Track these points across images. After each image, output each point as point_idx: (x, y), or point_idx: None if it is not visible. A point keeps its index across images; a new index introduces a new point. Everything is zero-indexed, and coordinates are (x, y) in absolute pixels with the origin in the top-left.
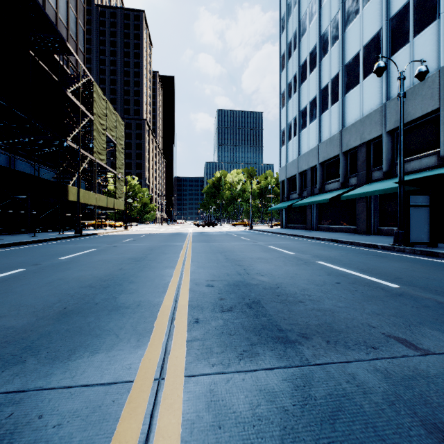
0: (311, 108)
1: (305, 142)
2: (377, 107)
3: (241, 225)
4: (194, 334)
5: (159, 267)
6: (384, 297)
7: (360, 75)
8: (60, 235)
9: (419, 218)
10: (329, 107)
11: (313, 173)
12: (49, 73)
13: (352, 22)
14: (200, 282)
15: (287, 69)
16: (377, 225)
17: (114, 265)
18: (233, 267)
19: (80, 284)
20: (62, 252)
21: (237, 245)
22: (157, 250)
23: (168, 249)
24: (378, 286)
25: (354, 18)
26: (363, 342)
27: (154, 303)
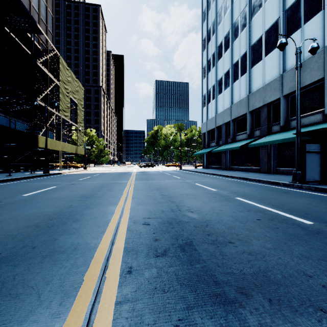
0: (226, 78)
1: (221, 104)
2: (275, 77)
3: (173, 166)
4: (125, 290)
5: (104, 204)
6: (304, 235)
7: (263, 53)
8: (30, 174)
9: (312, 161)
10: (239, 77)
11: (227, 127)
12: (22, 47)
13: (256, 13)
14: (137, 220)
15: (207, 49)
16: (275, 166)
17: (65, 202)
18: (167, 203)
19: (27, 223)
20: (26, 190)
21: (170, 182)
22: (106, 187)
23: (114, 186)
24: (294, 222)
25: (258, 10)
26: (308, 300)
27: (91, 246)
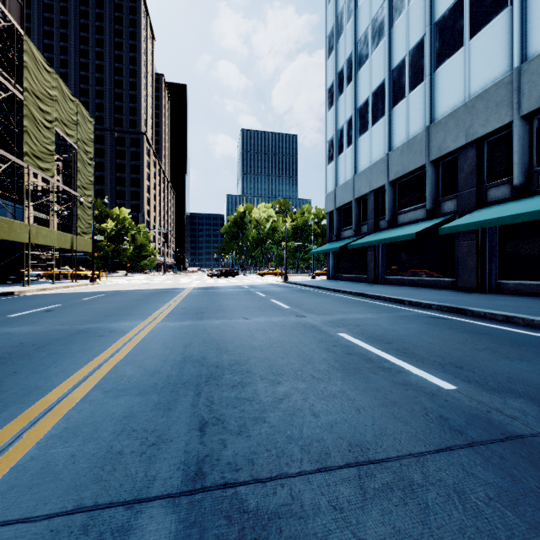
0: (376, 101)
1: (365, 153)
2: (499, 79)
3: (271, 274)
4: None
5: None
6: None
7: (464, 33)
8: None
9: None
10: (407, 94)
11: (377, 199)
12: None
13: None
14: None
15: (337, 52)
16: (495, 277)
17: None
18: None
19: None
20: None
21: (262, 328)
22: (6, 364)
23: (50, 358)
24: None
25: None
26: None
27: None
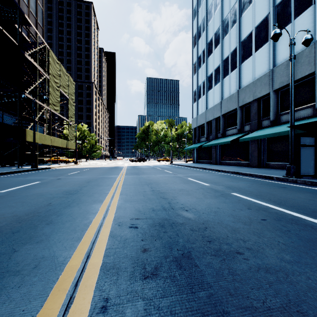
0: (216, 74)
1: (211, 99)
2: (265, 72)
3: (164, 160)
4: None
5: (87, 201)
6: None
7: (253, 49)
8: (17, 169)
9: (307, 155)
10: (229, 73)
11: (217, 122)
12: (8, 37)
13: (246, 9)
14: (123, 222)
15: (198, 46)
16: (265, 161)
17: (44, 199)
18: (158, 200)
19: None
20: (6, 185)
21: (161, 177)
22: (94, 182)
23: (103, 181)
24: (305, 223)
25: (248, 6)
26: None
27: (58, 262)
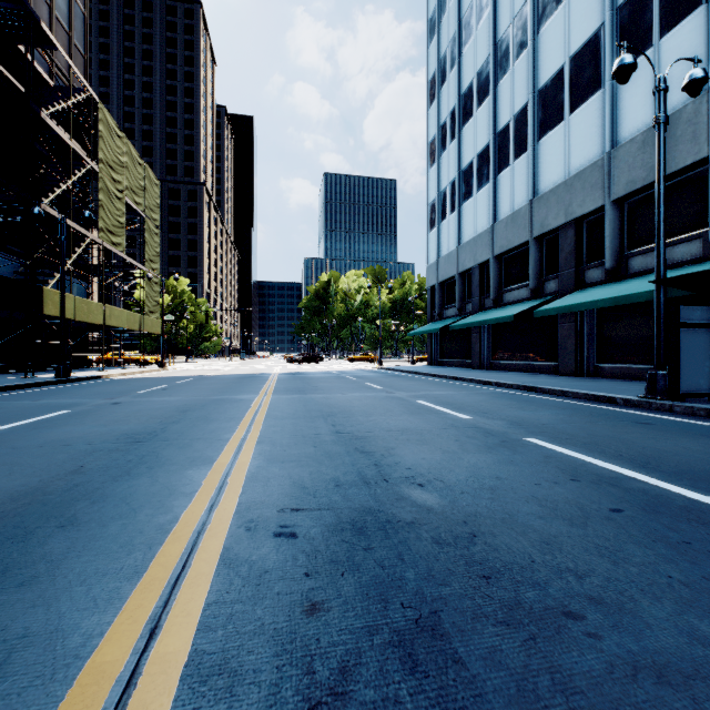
0: (481, 165)
1: (470, 222)
2: (594, 160)
3: (363, 360)
4: None
5: (176, 461)
6: None
7: (565, 107)
8: (22, 380)
9: (695, 347)
10: (511, 162)
11: (483, 274)
12: (1, 73)
13: (550, 17)
14: (260, 519)
15: (439, 102)
16: (593, 361)
17: (70, 456)
18: (350, 458)
19: None
20: None
21: (358, 398)
22: (198, 411)
23: (220, 409)
24: None
25: (554, 10)
26: None
27: (64, 651)
